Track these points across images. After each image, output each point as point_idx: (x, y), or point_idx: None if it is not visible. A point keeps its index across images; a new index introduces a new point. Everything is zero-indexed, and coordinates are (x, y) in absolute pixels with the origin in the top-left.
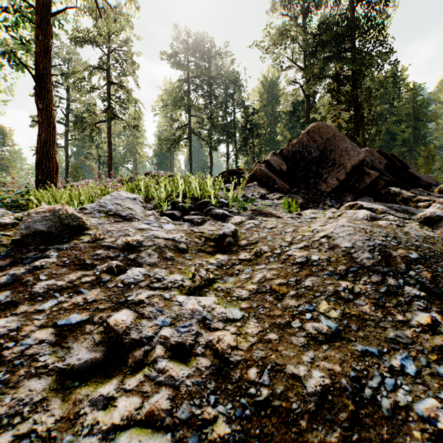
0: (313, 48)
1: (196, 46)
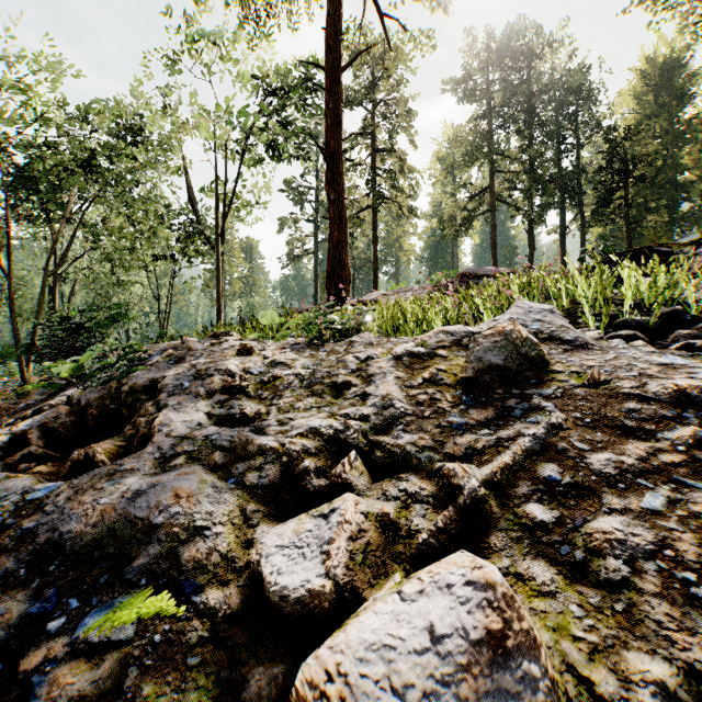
0: None
1: (505, 50)
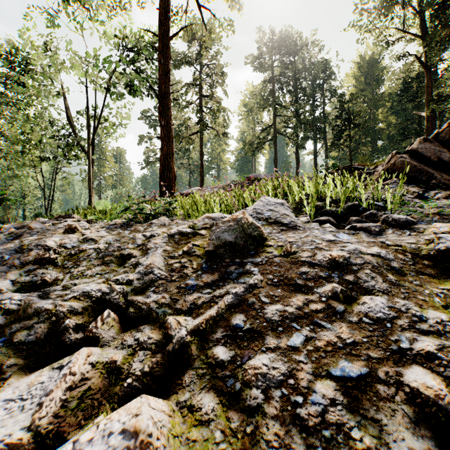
0: (443, 1)
1: (282, 41)
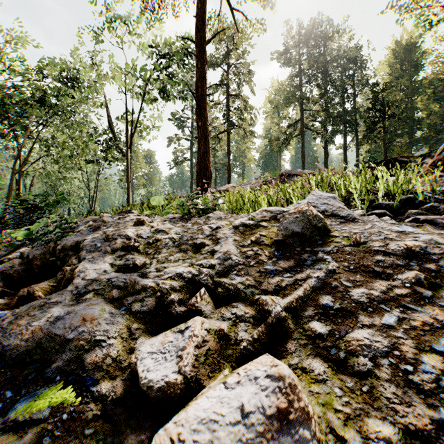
0: None
1: (310, 34)
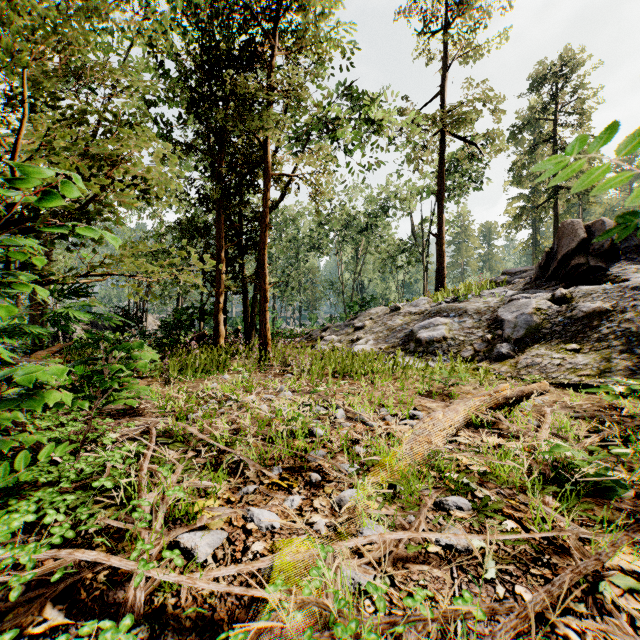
0: None
1: None
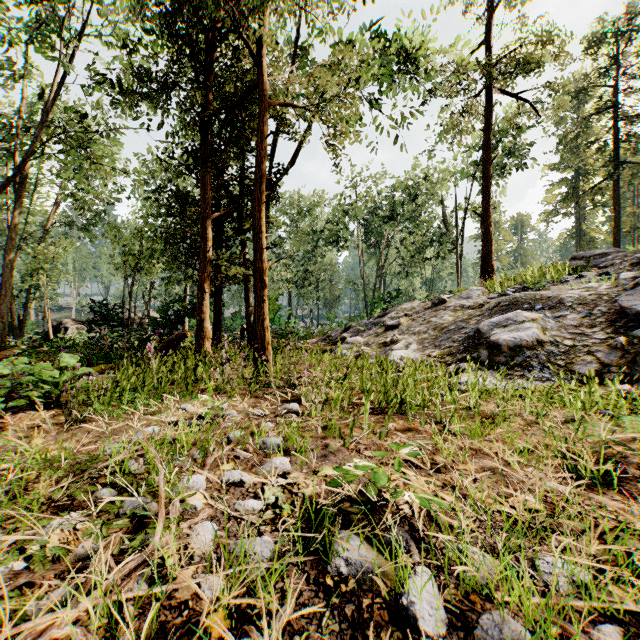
0: None
1: None
